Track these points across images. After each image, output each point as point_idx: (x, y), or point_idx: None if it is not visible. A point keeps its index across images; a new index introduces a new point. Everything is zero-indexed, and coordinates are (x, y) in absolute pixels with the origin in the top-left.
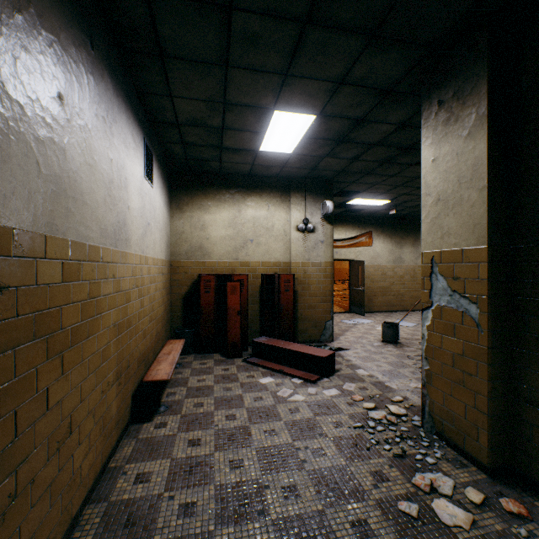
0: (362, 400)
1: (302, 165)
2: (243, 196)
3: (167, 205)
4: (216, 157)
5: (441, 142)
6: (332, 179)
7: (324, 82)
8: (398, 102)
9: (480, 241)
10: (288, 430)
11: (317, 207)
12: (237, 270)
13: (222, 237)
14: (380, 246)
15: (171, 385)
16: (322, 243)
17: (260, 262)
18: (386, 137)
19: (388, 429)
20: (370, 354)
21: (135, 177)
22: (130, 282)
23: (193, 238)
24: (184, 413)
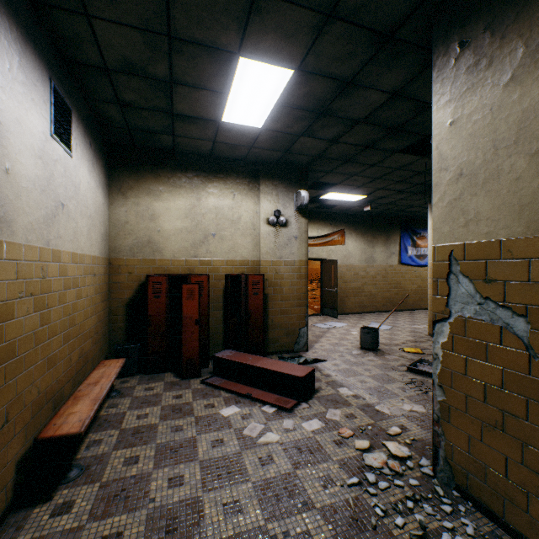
0: (352, 435)
1: (274, 146)
2: (204, 181)
3: (103, 187)
4: (168, 129)
5: (465, 97)
6: (307, 167)
7: (308, 12)
8: (397, 57)
9: (532, 228)
10: (258, 500)
11: (291, 198)
12: (195, 270)
13: (177, 229)
14: (352, 245)
15: (97, 427)
16: (295, 239)
17: (224, 260)
18: (374, 112)
19: (393, 485)
20: (350, 365)
21: (25, 127)
22: (13, 288)
23: (139, 230)
24: (105, 480)
